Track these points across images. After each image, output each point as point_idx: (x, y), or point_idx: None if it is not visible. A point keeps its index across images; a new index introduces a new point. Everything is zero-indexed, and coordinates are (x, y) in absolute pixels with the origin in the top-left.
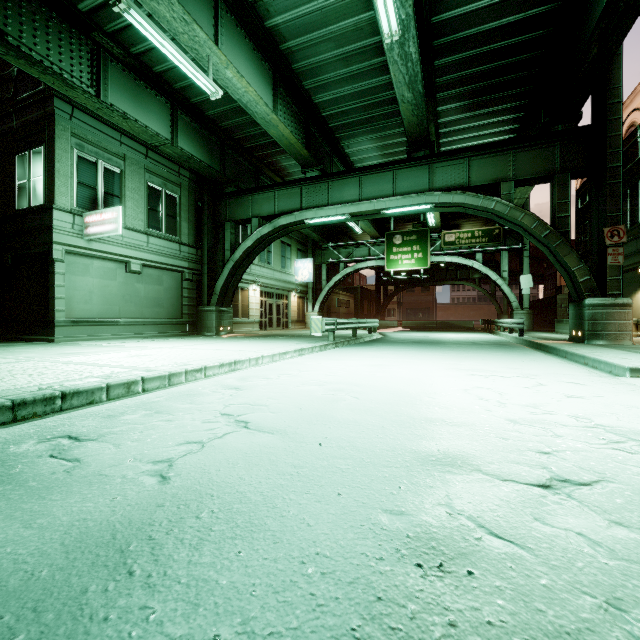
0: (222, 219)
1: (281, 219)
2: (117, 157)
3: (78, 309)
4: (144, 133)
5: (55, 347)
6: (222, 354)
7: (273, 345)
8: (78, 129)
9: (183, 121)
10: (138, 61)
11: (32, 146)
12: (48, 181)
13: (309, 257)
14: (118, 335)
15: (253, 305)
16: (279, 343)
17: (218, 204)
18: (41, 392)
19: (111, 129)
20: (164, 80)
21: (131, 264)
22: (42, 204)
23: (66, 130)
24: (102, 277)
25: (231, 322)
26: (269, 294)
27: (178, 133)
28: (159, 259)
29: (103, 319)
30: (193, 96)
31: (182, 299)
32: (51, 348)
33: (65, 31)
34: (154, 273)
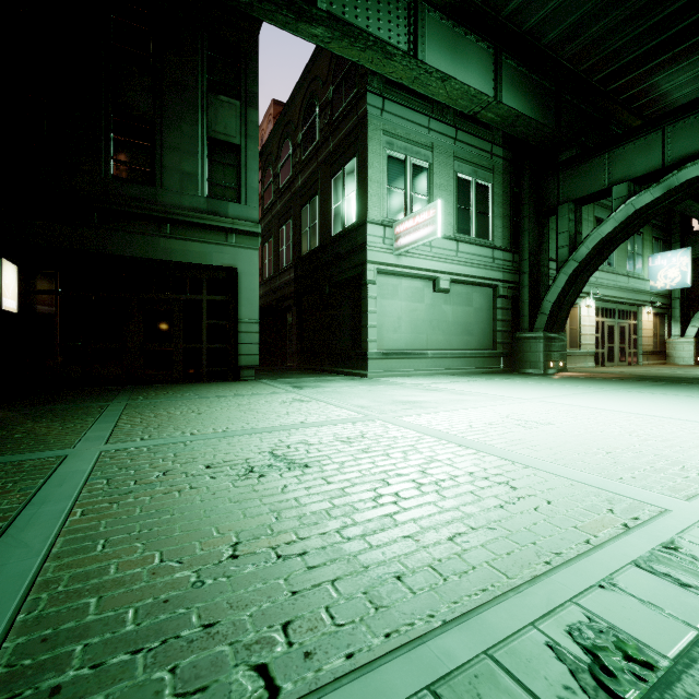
0: (550, 204)
1: (686, 169)
2: (425, 149)
3: (387, 339)
4: (463, 97)
5: (375, 387)
6: None
7: None
8: (388, 124)
9: (507, 68)
10: None
11: (346, 162)
12: (361, 193)
13: (673, 248)
14: (426, 370)
15: (585, 329)
16: None
17: (543, 184)
18: None
19: (419, 115)
20: (490, 10)
21: (439, 281)
22: (355, 222)
23: (377, 129)
24: (409, 299)
25: (563, 354)
26: (607, 311)
27: (501, 87)
28: (469, 271)
29: (411, 350)
30: (528, 17)
31: (494, 323)
32: (373, 388)
33: None
34: (462, 290)
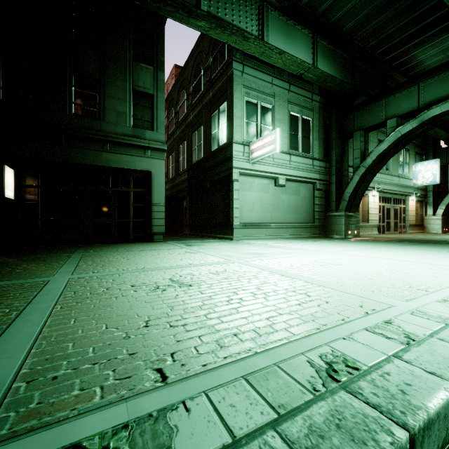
0: (349, 131)
1: (432, 109)
2: (269, 96)
3: (246, 216)
4: (293, 64)
5: (237, 245)
6: None
7: None
8: (246, 81)
9: (321, 46)
10: (290, 0)
11: (220, 105)
12: (229, 125)
13: (428, 159)
14: (270, 236)
15: (372, 210)
16: None
17: (345, 118)
18: (348, 412)
19: (266, 75)
20: (309, 10)
21: (278, 179)
22: (225, 142)
23: (239, 84)
24: (260, 191)
25: (357, 226)
26: (386, 199)
27: (317, 58)
28: (297, 173)
29: (261, 223)
30: (334, 14)
31: (314, 206)
32: (235, 246)
33: None
34: (293, 186)
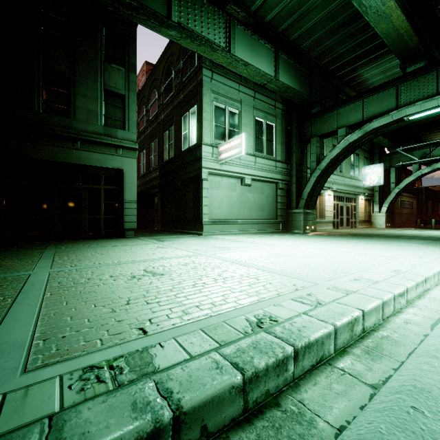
0: (307, 137)
1: (373, 123)
2: (236, 102)
3: (214, 213)
4: (257, 75)
5: (206, 240)
6: (374, 261)
7: (403, 249)
8: (215, 87)
9: (282, 60)
10: (254, 18)
11: (190, 107)
12: (199, 127)
13: (375, 163)
14: (237, 231)
15: (328, 208)
16: (401, 246)
17: (303, 125)
18: (262, 341)
19: (233, 82)
20: (271, 27)
21: (245, 179)
22: (195, 143)
23: (208, 89)
24: (228, 190)
25: (314, 222)
26: (340, 198)
27: (279, 70)
28: (262, 174)
29: (228, 220)
30: (292, 33)
31: (276, 204)
32: (204, 241)
33: (211, 11)
34: (258, 185)
